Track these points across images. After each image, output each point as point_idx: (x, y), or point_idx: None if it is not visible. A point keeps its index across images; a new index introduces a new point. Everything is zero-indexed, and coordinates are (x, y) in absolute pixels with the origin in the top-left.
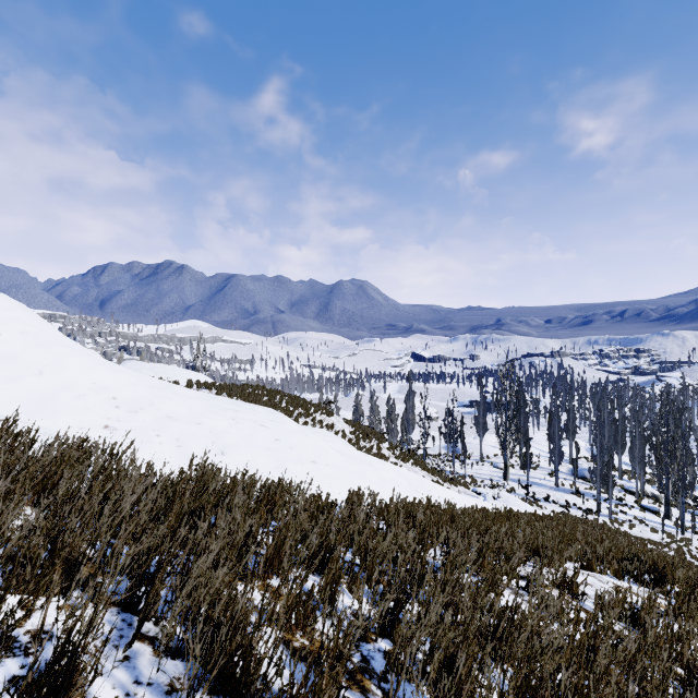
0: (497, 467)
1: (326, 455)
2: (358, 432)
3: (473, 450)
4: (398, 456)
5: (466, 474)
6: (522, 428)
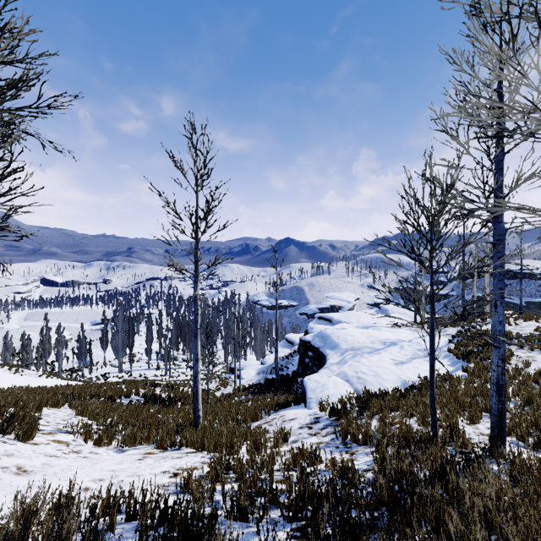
0: (116, 366)
1: (20, 381)
2: (9, 369)
3: (100, 359)
4: (43, 376)
5: (93, 376)
6: (131, 339)
